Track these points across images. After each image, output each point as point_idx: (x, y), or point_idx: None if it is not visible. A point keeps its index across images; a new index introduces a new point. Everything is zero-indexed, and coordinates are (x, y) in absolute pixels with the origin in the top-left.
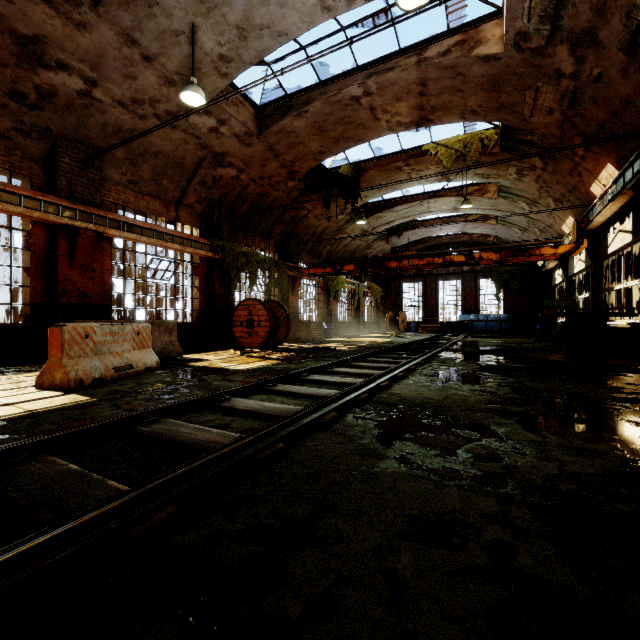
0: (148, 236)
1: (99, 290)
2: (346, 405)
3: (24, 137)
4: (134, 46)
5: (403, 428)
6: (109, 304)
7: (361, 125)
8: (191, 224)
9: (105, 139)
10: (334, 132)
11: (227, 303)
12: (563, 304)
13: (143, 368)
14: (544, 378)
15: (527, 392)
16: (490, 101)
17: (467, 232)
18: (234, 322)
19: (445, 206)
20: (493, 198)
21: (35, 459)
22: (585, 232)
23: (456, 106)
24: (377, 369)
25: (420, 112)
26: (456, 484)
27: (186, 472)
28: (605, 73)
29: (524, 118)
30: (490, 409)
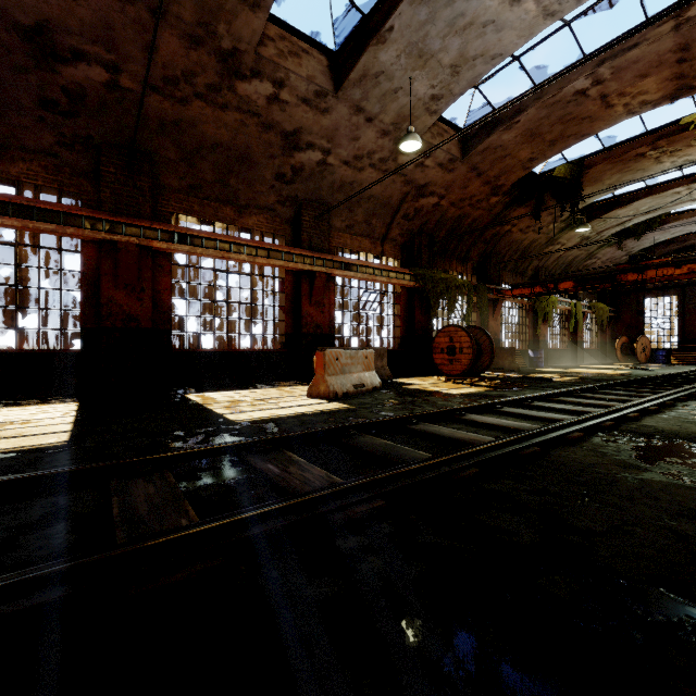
0: (362, 272)
1: (327, 322)
2: (588, 430)
3: (282, 207)
4: (360, 113)
5: (666, 454)
6: (332, 333)
7: (587, 118)
8: (394, 256)
9: (332, 195)
10: (550, 134)
11: (426, 330)
12: None
13: (371, 387)
14: None
15: None
16: None
17: None
18: (434, 349)
19: None
20: None
21: (360, 435)
22: None
23: None
24: (616, 402)
25: (677, 82)
26: None
27: (475, 451)
28: None
29: None
30: None
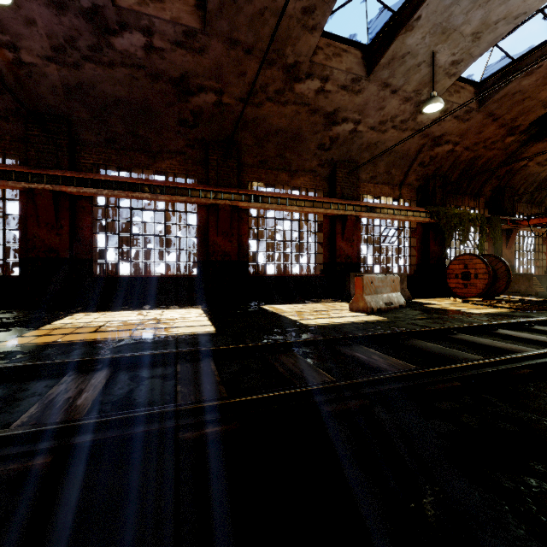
0: (383, 213)
1: (355, 253)
2: None
3: (321, 168)
4: (387, 88)
5: None
6: (359, 262)
7: None
8: (410, 198)
9: (360, 154)
10: None
11: (439, 258)
12: None
13: (398, 305)
14: None
15: None
16: None
17: None
18: (448, 275)
19: None
20: None
21: (411, 339)
22: None
23: None
24: None
25: None
26: None
27: (524, 356)
28: None
29: None
30: None
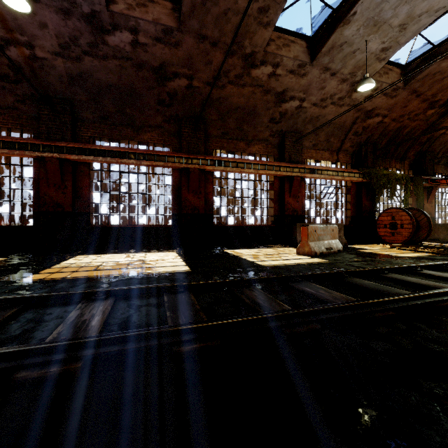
0: (324, 174)
1: (300, 207)
2: None
3: (272, 138)
4: (327, 71)
5: None
6: (303, 215)
7: None
8: (345, 161)
9: (304, 126)
10: None
11: (371, 211)
12: None
13: (336, 250)
14: None
15: None
16: None
17: None
18: (378, 225)
19: None
20: None
21: (350, 277)
22: None
23: None
24: None
25: None
26: None
27: (446, 292)
28: None
29: None
30: None
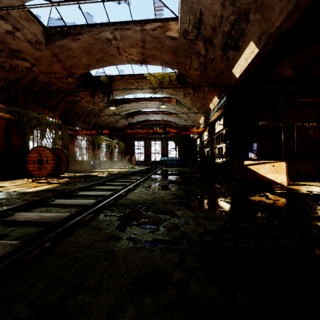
0: None
1: None
2: (100, 208)
3: None
4: None
5: (132, 218)
6: None
7: (112, 55)
8: None
9: None
10: (96, 55)
11: (22, 148)
12: (201, 153)
13: None
14: (194, 185)
15: (189, 192)
16: (173, 59)
17: (163, 119)
18: (28, 161)
19: (154, 105)
20: (174, 105)
21: None
22: (208, 123)
23: (159, 57)
24: (120, 185)
25: (142, 56)
26: (159, 248)
27: None
28: (215, 58)
29: (186, 70)
30: (174, 202)
